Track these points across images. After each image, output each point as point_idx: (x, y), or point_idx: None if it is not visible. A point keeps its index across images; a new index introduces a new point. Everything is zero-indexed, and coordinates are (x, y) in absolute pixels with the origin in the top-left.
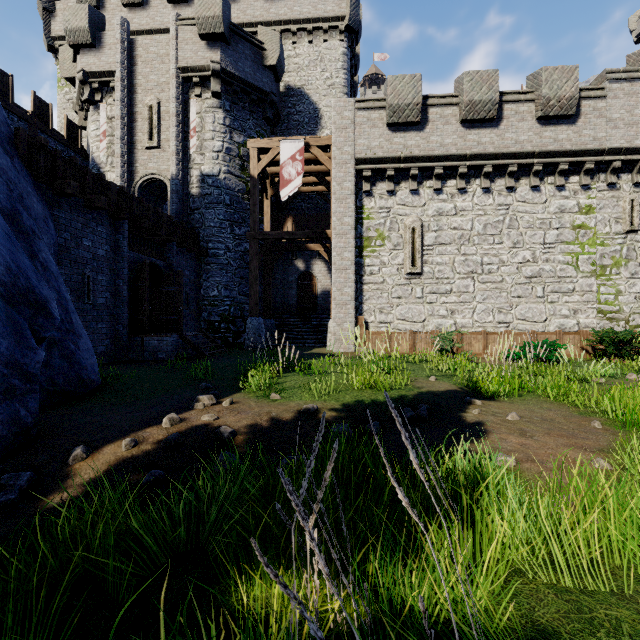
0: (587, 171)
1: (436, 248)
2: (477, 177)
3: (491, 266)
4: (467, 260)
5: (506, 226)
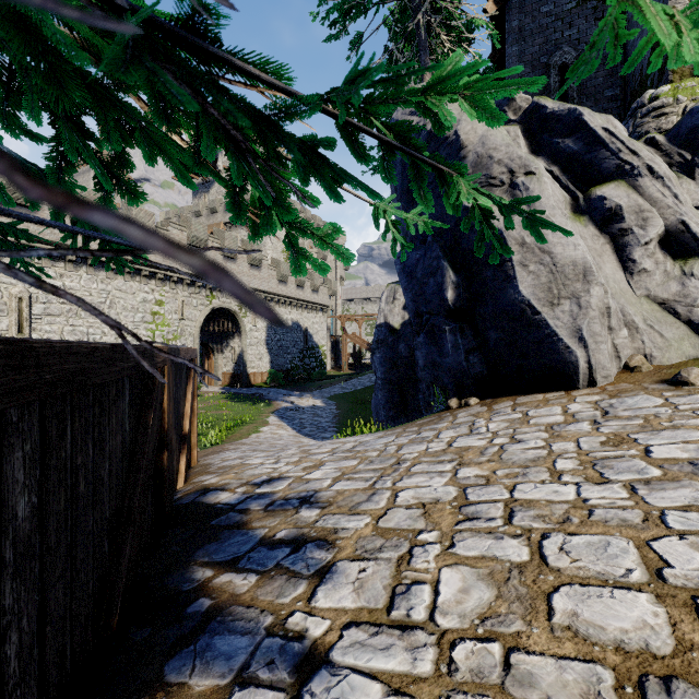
0: (160, 279)
1: (46, 318)
2: (84, 265)
3: (96, 336)
4: (75, 330)
5: (108, 307)
